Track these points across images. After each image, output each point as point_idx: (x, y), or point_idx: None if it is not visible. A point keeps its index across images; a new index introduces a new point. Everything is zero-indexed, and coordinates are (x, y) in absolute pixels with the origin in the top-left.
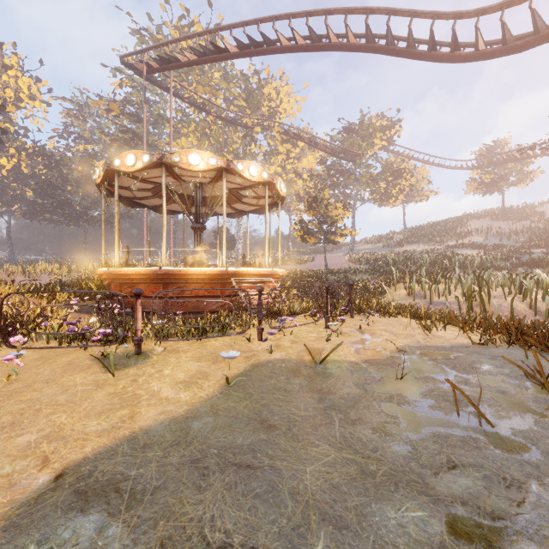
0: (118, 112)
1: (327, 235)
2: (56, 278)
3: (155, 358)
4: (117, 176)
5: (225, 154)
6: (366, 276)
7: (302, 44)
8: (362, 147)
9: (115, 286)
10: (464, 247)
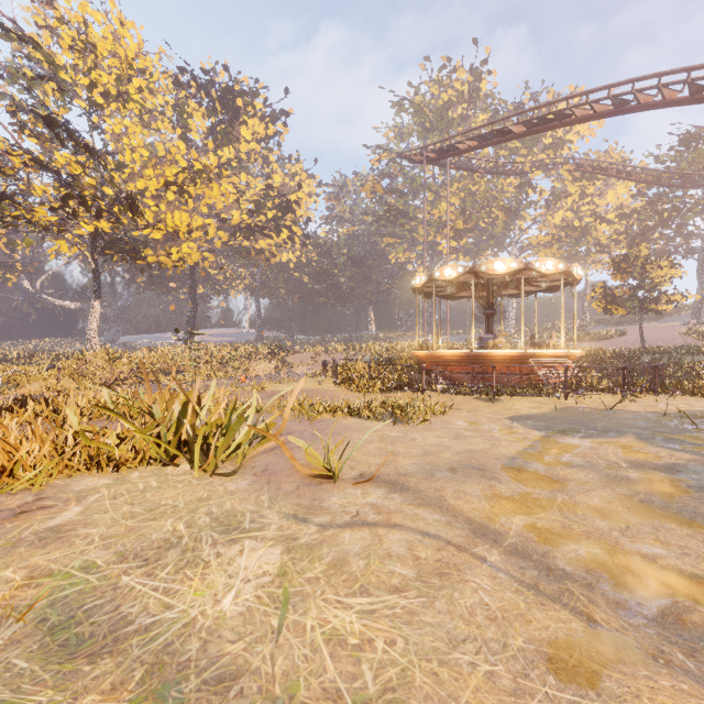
0: (382, 192)
1: (643, 304)
2: (347, 357)
3: (505, 401)
4: (435, 282)
5: (492, 210)
6: None
7: (602, 111)
8: None
9: (430, 364)
10: None
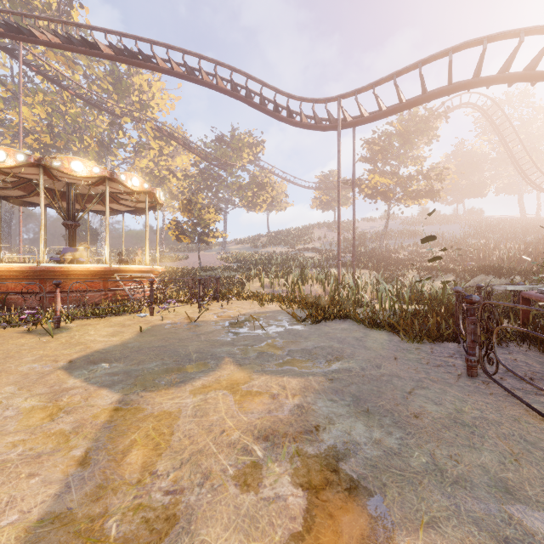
0: None
1: (201, 236)
2: None
3: (75, 329)
4: None
5: (85, 137)
6: (234, 273)
7: (178, 71)
8: (233, 159)
9: None
10: (308, 250)
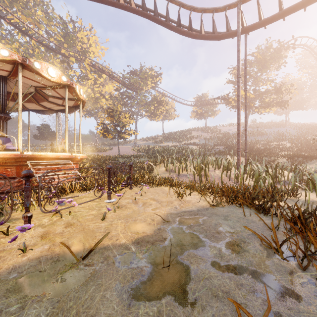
0: None
1: (119, 133)
2: None
3: None
4: None
5: None
6: (143, 159)
7: None
8: (141, 85)
9: None
10: (191, 144)
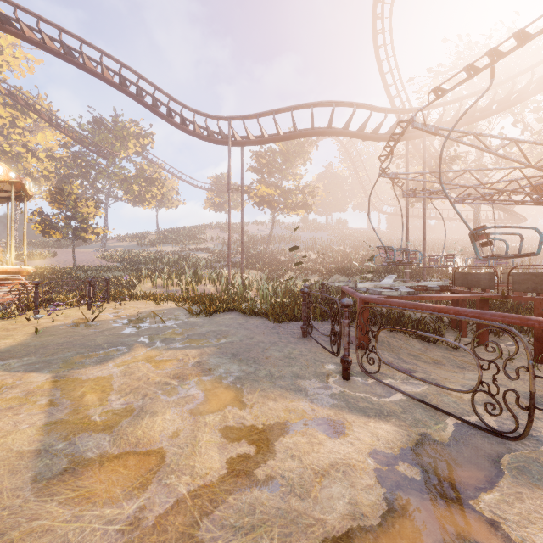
0: None
1: (77, 232)
2: None
3: None
4: None
5: None
6: (120, 273)
7: (52, 48)
8: (116, 147)
9: None
10: (201, 251)
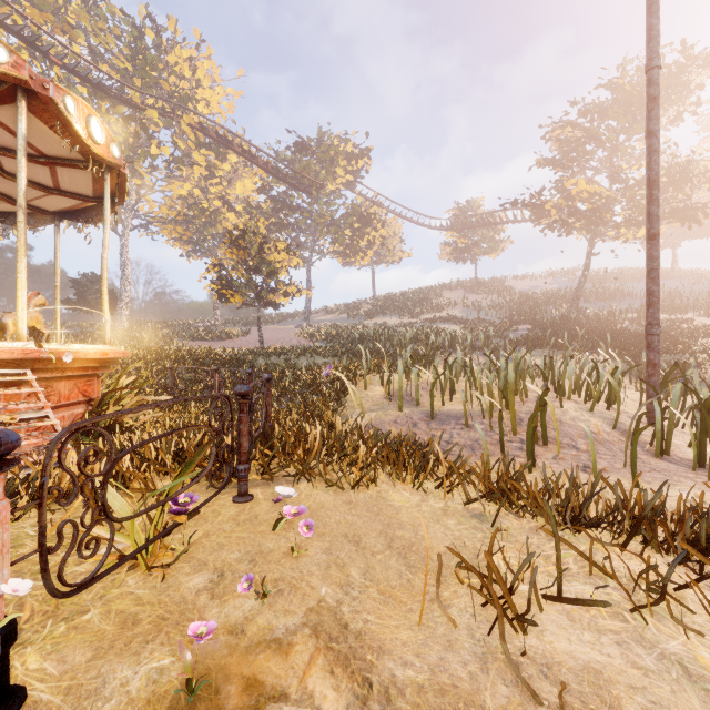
0: None
1: (261, 291)
2: None
3: None
4: None
5: None
6: (321, 359)
7: None
8: (320, 176)
9: None
10: (442, 321)
